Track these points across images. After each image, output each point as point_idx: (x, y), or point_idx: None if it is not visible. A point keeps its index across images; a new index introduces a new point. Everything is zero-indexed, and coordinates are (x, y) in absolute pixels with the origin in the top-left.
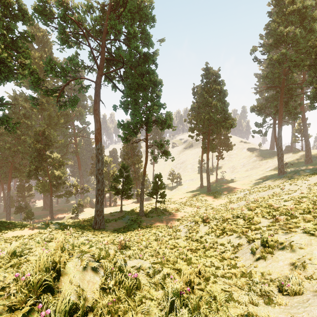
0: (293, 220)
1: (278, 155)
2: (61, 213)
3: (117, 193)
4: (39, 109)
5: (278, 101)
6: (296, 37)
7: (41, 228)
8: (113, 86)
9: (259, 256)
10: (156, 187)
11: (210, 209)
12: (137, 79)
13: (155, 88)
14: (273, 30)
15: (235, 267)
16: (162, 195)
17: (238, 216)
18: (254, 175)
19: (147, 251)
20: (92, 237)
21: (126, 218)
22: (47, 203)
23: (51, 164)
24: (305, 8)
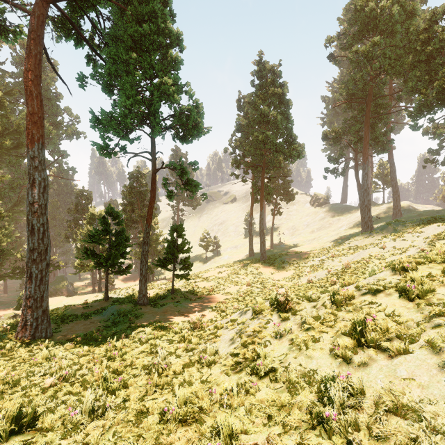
0: None
1: (363, 202)
2: (1, 309)
3: (98, 264)
4: None
5: (361, 124)
6: (393, 20)
7: None
8: (90, 58)
9: None
10: (173, 249)
11: (271, 286)
12: (132, 27)
13: (168, 51)
14: (358, 10)
15: None
16: (184, 264)
17: (377, 287)
18: (324, 236)
19: (84, 443)
20: None
21: (108, 311)
22: None
23: None
24: None
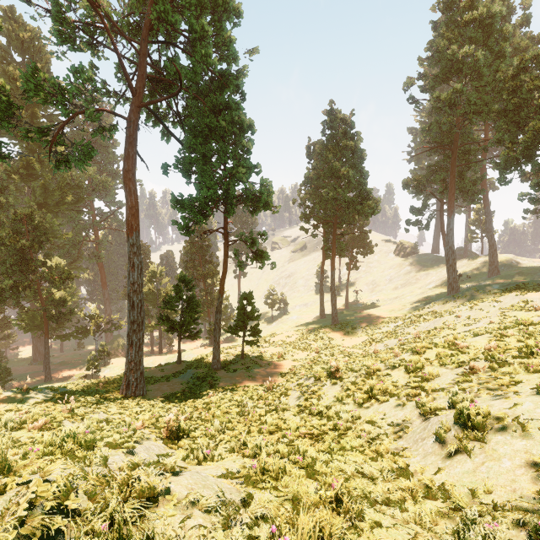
0: (503, 370)
1: (447, 261)
2: (66, 369)
3: (171, 329)
4: (24, 175)
5: (447, 171)
6: (478, 65)
7: (11, 399)
8: (164, 133)
9: (455, 446)
10: (244, 316)
11: (338, 354)
12: (209, 118)
13: (241, 136)
14: (440, 51)
15: (407, 474)
16: (253, 331)
17: (396, 364)
18: (408, 295)
19: (223, 440)
20: (118, 413)
21: (186, 375)
22: (41, 350)
23: (46, 278)
24: (492, 17)
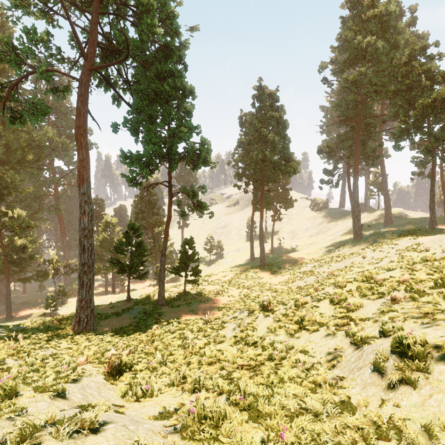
0: (424, 299)
1: (353, 212)
2: (27, 308)
3: (121, 271)
4: None
5: (353, 140)
6: (378, 53)
7: None
8: (115, 98)
9: (396, 377)
10: (186, 259)
11: (267, 290)
12: (154, 83)
13: (183, 101)
14: (348, 41)
15: (351, 409)
16: (194, 271)
17: (321, 297)
18: (321, 241)
19: (163, 373)
20: (68, 348)
21: (134, 311)
22: (4, 292)
23: (7, 226)
24: (389, 14)
